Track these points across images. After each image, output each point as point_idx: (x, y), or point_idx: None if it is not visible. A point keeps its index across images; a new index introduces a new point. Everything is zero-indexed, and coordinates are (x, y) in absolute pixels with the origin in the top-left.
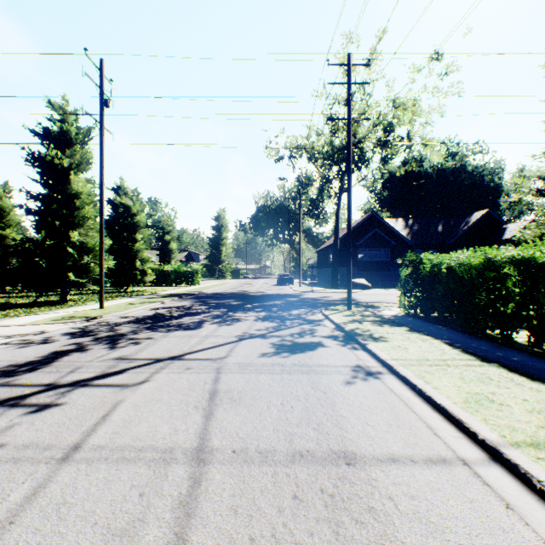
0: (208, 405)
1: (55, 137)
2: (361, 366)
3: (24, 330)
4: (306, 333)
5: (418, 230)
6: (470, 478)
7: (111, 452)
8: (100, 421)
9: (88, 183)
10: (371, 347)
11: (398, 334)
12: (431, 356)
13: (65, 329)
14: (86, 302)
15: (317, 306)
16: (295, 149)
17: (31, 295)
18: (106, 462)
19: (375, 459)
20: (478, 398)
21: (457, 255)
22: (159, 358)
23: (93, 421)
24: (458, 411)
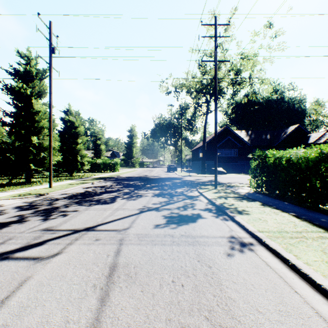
0: (105, 284)
1: (22, 75)
2: (234, 237)
3: None
4: (188, 206)
5: (255, 137)
6: None
7: None
8: None
9: (45, 106)
10: (239, 220)
11: (255, 208)
12: (288, 228)
13: (18, 203)
14: (42, 183)
15: (193, 186)
16: (178, 86)
17: (10, 178)
18: None
19: None
20: None
21: (295, 151)
22: (77, 229)
23: None
24: None
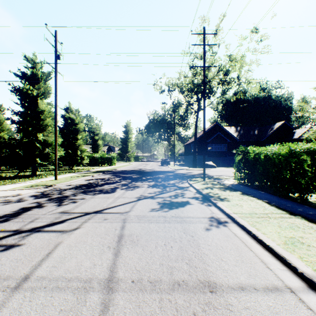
0: (116, 246)
1: (29, 77)
2: (214, 217)
3: (6, 194)
4: (179, 195)
5: (243, 133)
6: (297, 303)
7: (49, 282)
8: (45, 257)
9: (49, 105)
10: (220, 205)
11: (235, 196)
12: (258, 211)
13: (32, 192)
14: (47, 176)
15: (184, 178)
16: (171, 85)
17: (15, 172)
18: (45, 290)
19: (229, 287)
20: (293, 241)
21: (271, 148)
22: (88, 212)
23: (40, 257)
24: (281, 251)
